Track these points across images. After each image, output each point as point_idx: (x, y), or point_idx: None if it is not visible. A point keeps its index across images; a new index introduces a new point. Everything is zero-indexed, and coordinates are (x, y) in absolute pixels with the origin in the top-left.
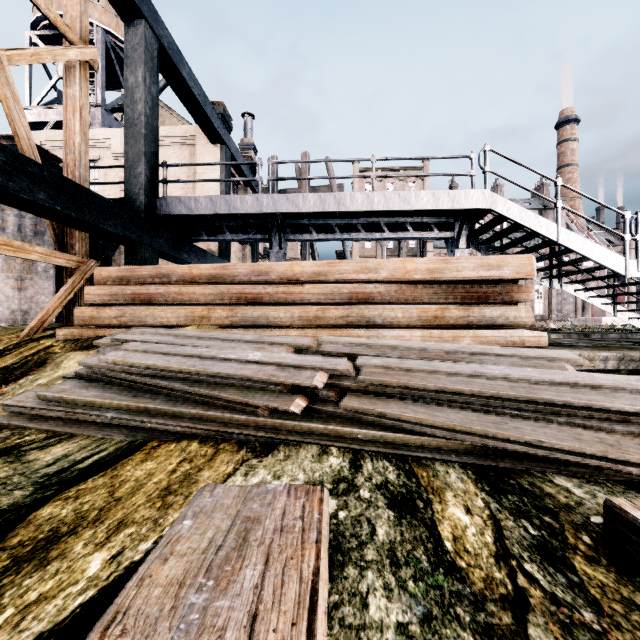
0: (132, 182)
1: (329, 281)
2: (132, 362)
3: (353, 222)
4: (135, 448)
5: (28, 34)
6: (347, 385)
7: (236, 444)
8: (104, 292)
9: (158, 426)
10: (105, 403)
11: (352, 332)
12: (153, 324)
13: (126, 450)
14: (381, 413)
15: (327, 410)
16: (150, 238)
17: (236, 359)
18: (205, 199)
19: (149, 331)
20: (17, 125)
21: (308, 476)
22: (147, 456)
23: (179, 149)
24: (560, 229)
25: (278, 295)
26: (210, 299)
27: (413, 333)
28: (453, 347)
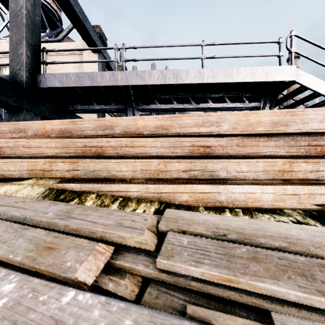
0: (15, 60)
1: (171, 134)
2: None
3: (186, 96)
4: None
5: None
6: None
7: None
8: None
9: None
10: None
11: (197, 188)
12: None
13: None
14: None
15: None
16: (30, 105)
17: None
18: (73, 75)
19: None
20: None
21: None
22: None
23: (73, 57)
24: None
25: (121, 148)
26: (56, 152)
27: (264, 189)
28: None
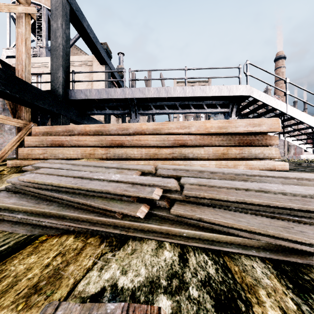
0: (55, 81)
1: (162, 133)
2: (38, 181)
3: (175, 103)
4: (29, 242)
5: None
6: (175, 197)
7: (99, 239)
8: (35, 140)
9: (49, 224)
10: (17, 208)
11: (175, 162)
12: (62, 158)
13: (21, 244)
14: (200, 218)
15: (162, 215)
16: (65, 111)
17: (104, 179)
18: (95, 90)
19: (56, 161)
20: None
21: (148, 271)
22: (34, 250)
23: (84, 68)
24: (288, 106)
25: (133, 141)
26: (95, 144)
27: (211, 163)
28: (240, 171)
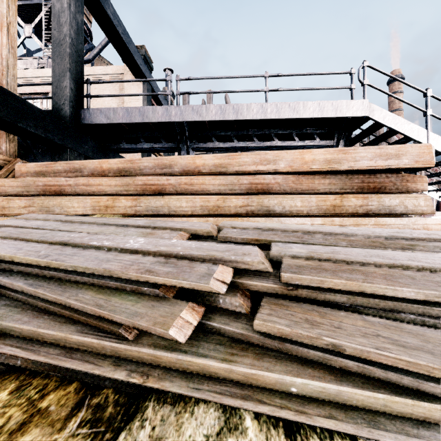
0: (58, 94)
1: (229, 173)
2: None
3: (248, 133)
4: None
5: None
6: (262, 286)
7: (74, 395)
8: (17, 184)
9: None
10: None
11: (253, 220)
12: (60, 213)
13: None
14: (333, 346)
15: (232, 331)
16: (74, 143)
17: (109, 247)
18: (122, 110)
19: (37, 217)
20: None
21: None
22: None
23: (111, 84)
24: (429, 134)
25: (181, 186)
26: (116, 190)
27: (314, 221)
28: (386, 232)
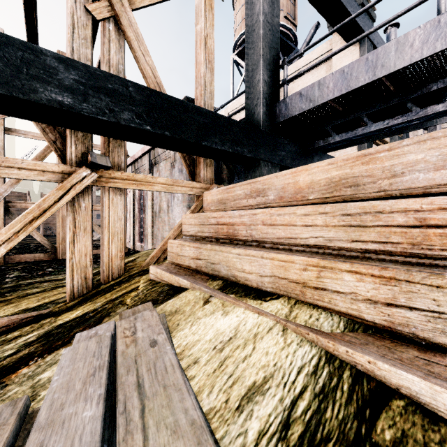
0: (251, 95)
1: None
2: None
3: None
4: None
5: (231, 57)
6: None
7: None
8: (194, 221)
9: None
10: None
11: None
12: (226, 277)
13: None
14: None
15: None
16: (268, 152)
17: None
18: (333, 77)
19: (130, 348)
20: (143, 65)
21: None
22: None
23: (316, 71)
24: None
25: None
26: (326, 237)
27: None
28: None
